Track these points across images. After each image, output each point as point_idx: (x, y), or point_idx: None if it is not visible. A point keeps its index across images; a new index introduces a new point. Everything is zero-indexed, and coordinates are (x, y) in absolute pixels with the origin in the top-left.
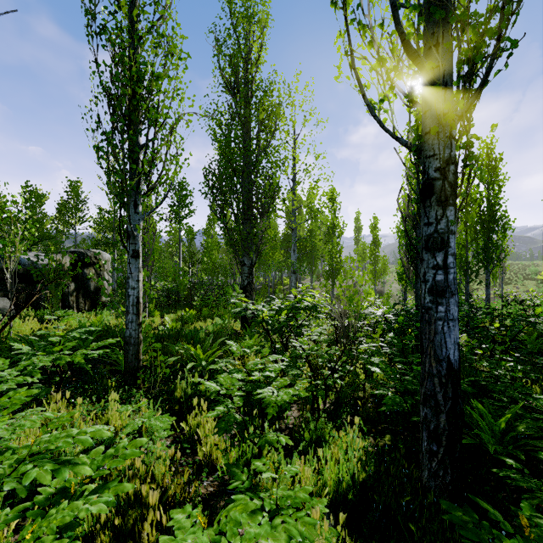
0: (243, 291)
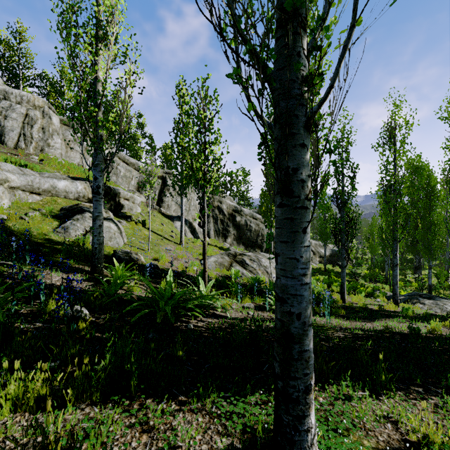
0: (415, 268)
